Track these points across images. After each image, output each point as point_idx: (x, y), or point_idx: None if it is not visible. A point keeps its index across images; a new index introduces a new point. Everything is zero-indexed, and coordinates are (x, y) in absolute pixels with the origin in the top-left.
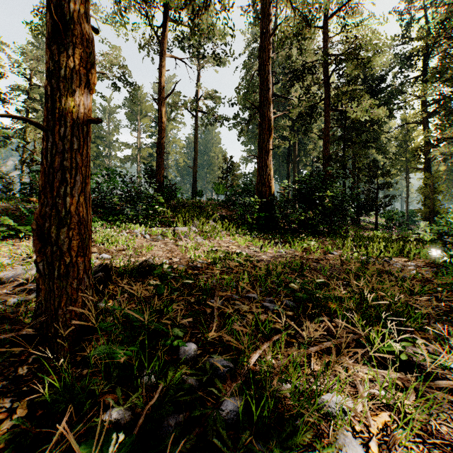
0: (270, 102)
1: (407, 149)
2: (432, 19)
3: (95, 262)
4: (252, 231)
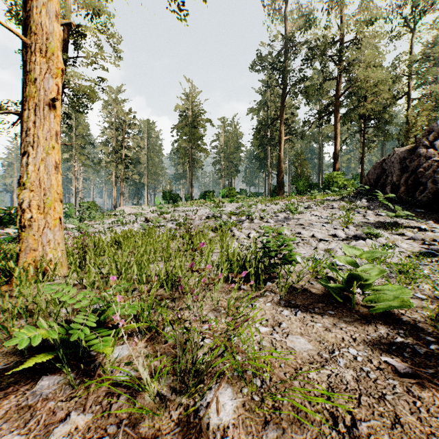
0: None
1: None
2: None
3: None
4: None
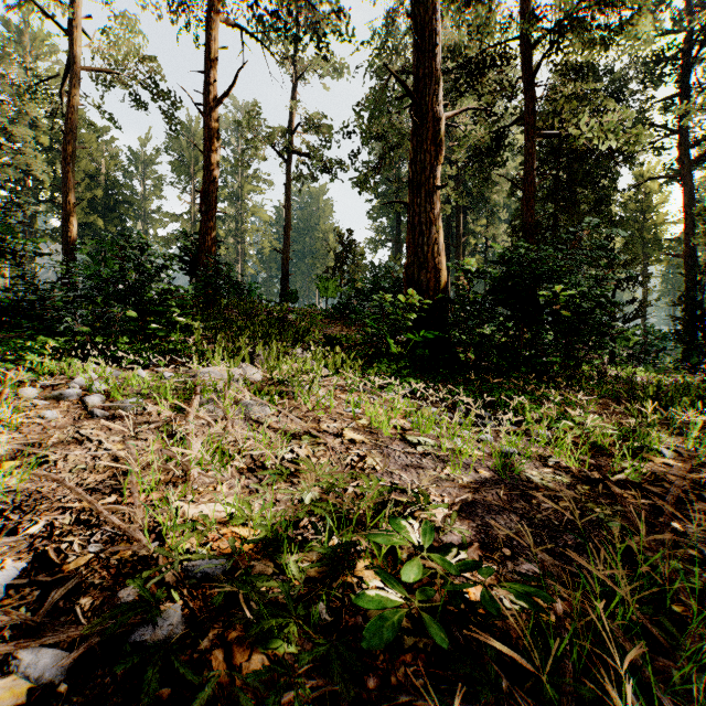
0: (438, 79)
1: (644, 226)
2: None
3: None
4: (401, 374)
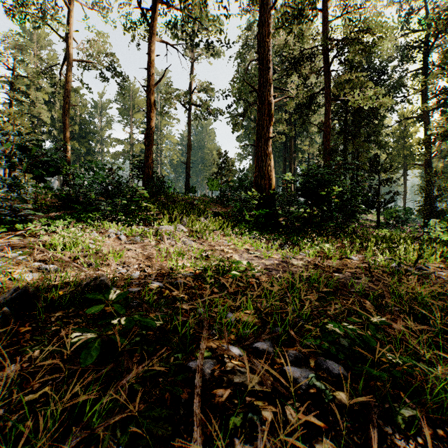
0: (270, 83)
1: (404, 146)
2: (433, 10)
3: (18, 281)
4: (250, 230)
